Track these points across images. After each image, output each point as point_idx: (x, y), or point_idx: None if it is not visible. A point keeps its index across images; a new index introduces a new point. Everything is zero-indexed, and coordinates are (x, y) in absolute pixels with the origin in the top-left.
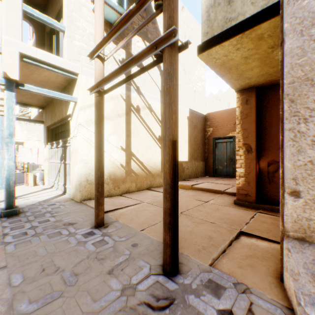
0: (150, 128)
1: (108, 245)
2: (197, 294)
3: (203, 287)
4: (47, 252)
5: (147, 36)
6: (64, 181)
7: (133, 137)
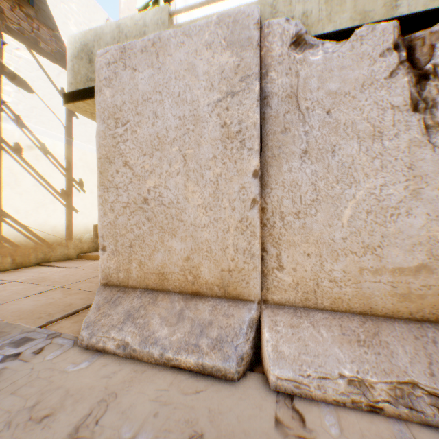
0: (45, 177)
1: None
2: None
3: (8, 344)
4: None
5: (39, 45)
6: None
7: (7, 188)
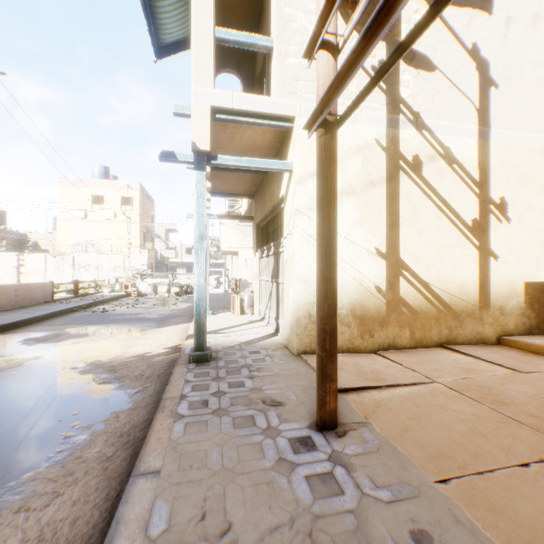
0: (449, 202)
1: (341, 501)
2: None
3: None
4: (220, 464)
5: None
6: (276, 312)
7: (403, 226)
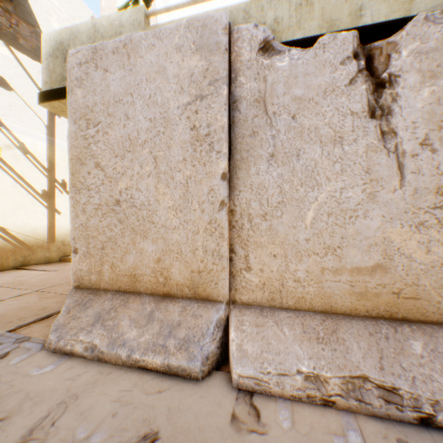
0: (25, 178)
1: None
2: None
3: None
4: None
5: (18, 41)
6: None
7: None
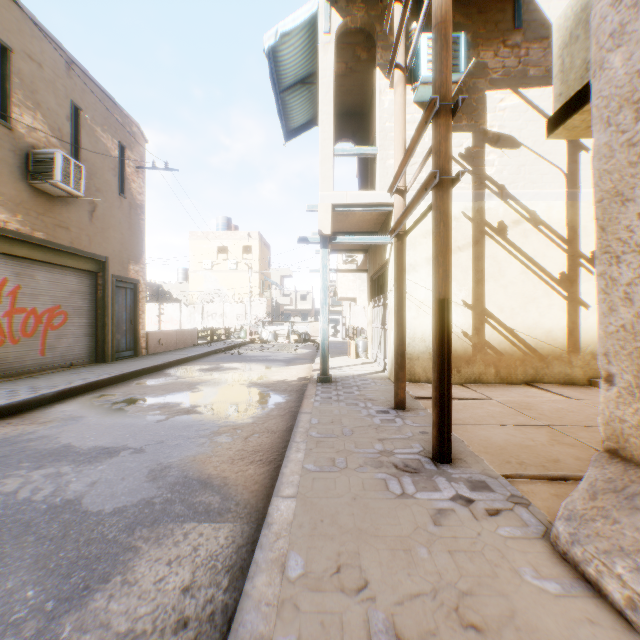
0: (535, 259)
1: (394, 424)
2: (449, 480)
3: (463, 480)
4: (339, 414)
5: (526, 76)
6: (384, 353)
7: (489, 282)
